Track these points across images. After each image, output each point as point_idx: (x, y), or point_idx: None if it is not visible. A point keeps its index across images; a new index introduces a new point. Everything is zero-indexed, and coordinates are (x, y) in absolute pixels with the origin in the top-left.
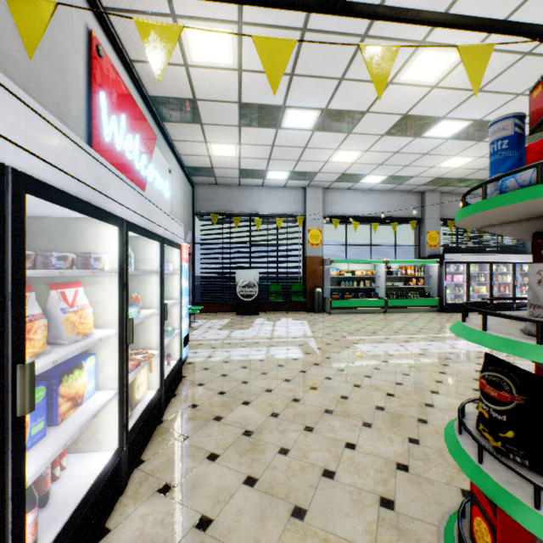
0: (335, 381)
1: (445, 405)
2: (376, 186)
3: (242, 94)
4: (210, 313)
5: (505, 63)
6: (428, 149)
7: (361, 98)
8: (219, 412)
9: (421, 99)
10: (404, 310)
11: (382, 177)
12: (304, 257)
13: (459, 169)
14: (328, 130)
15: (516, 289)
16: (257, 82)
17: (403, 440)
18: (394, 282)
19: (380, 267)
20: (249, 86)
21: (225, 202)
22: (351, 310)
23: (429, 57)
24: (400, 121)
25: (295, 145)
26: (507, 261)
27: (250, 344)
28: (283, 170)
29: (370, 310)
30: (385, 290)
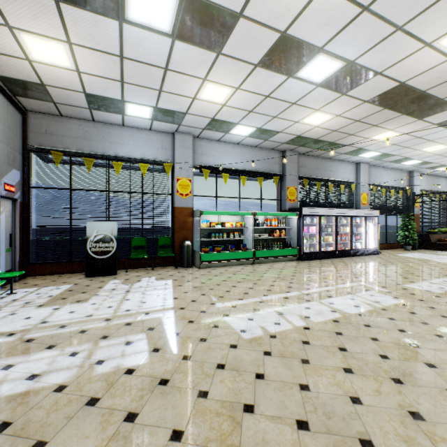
0: (189, 446)
1: None
2: (245, 139)
3: None
4: (51, 276)
5: None
6: (297, 97)
7: None
8: None
9: (305, 7)
10: (270, 260)
11: (251, 129)
12: (173, 208)
13: (318, 128)
14: (193, 41)
15: (352, 238)
16: None
17: None
18: (260, 233)
19: (248, 219)
20: None
21: (74, 139)
22: (221, 263)
23: None
24: (276, 45)
25: (153, 62)
26: (347, 215)
27: (68, 339)
28: (144, 103)
29: (239, 262)
30: (253, 242)
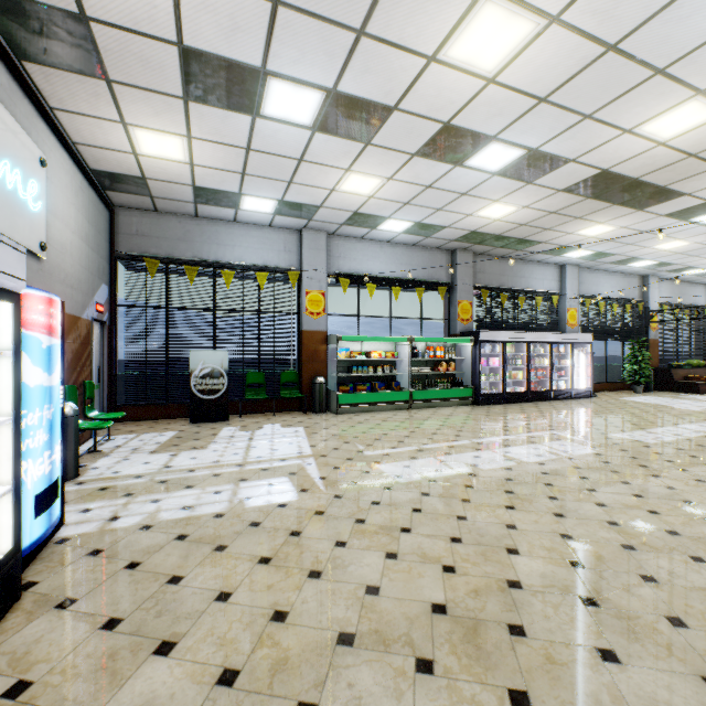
0: (353, 549)
1: (538, 579)
2: (398, 236)
3: (183, 26)
4: (145, 421)
5: (583, 58)
6: (468, 187)
7: (388, 80)
8: (83, 701)
9: (471, 100)
10: (433, 404)
11: (406, 224)
12: (299, 332)
13: (499, 221)
14: (337, 132)
15: (553, 374)
16: (211, 3)
17: (501, 702)
18: (420, 367)
19: (403, 347)
20: (195, 10)
21: (171, 241)
22: (366, 408)
23: (493, 20)
24: (438, 134)
25: (285, 153)
26: (545, 341)
27: (204, 481)
28: (267, 196)
29: (391, 407)
30: (410, 378)
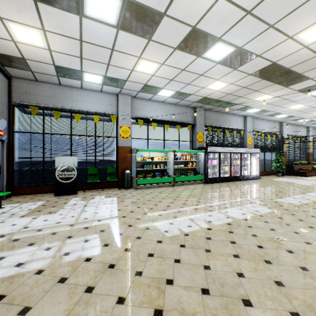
0: (130, 307)
1: None
2: (167, 99)
3: None
4: (30, 195)
5: None
6: (203, 71)
7: None
8: None
9: (208, 10)
10: (185, 183)
11: (172, 92)
12: (117, 147)
13: (218, 92)
14: (131, 31)
15: (241, 168)
16: None
17: None
18: (178, 164)
19: (170, 155)
20: None
21: (46, 97)
22: (151, 186)
23: None
24: (189, 35)
25: (103, 44)
26: (238, 152)
27: (43, 238)
28: (97, 73)
29: (164, 185)
30: (173, 170)
